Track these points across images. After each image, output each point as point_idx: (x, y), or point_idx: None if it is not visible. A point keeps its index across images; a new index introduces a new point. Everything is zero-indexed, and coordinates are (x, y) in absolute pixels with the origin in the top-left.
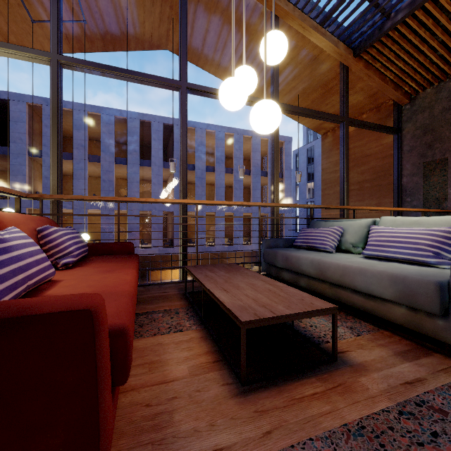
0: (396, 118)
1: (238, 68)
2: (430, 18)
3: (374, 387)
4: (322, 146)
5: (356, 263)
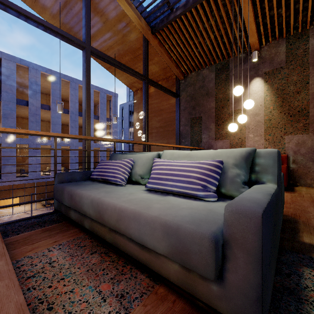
0: (177, 87)
1: None
2: (194, 22)
3: None
4: (134, 99)
5: (134, 204)
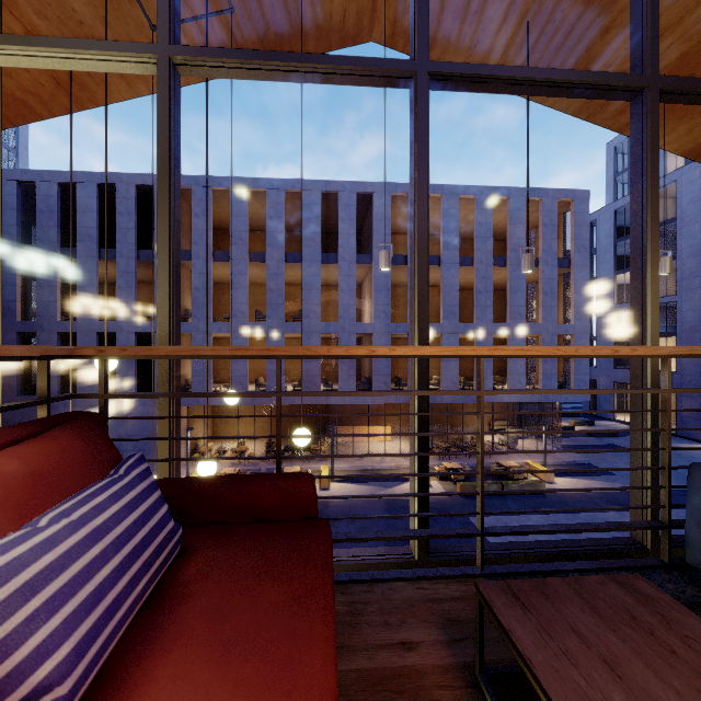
0: None
1: None
2: None
3: None
4: None
5: None
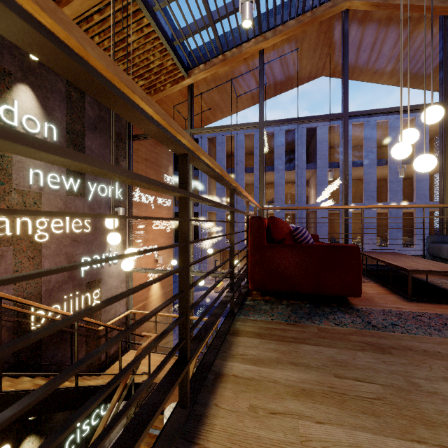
0: None
1: (404, 132)
2: None
3: None
4: None
5: None
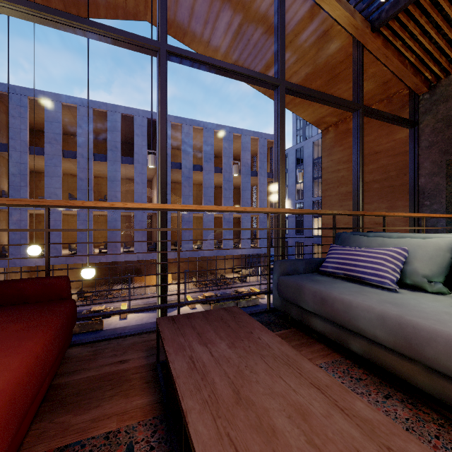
0: (412, 110)
1: None
2: None
3: None
4: (322, 142)
5: None
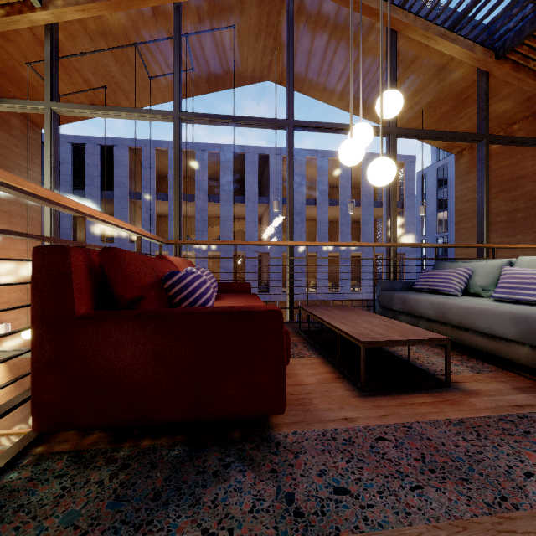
0: None
1: (355, 126)
2: None
3: (481, 404)
4: (455, 168)
5: (480, 305)
